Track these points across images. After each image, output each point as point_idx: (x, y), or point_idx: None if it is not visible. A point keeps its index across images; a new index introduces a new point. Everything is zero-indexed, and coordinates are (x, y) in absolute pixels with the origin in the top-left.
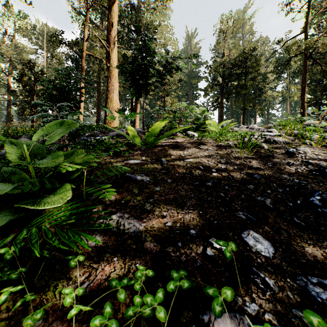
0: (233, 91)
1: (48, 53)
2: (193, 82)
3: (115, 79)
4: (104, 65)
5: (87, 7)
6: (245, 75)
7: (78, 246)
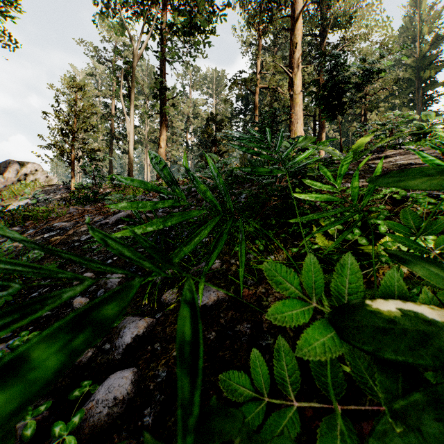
0: None
1: (217, 100)
2: (426, 75)
3: (299, 107)
4: (280, 94)
5: (261, 35)
6: None
7: (324, 192)
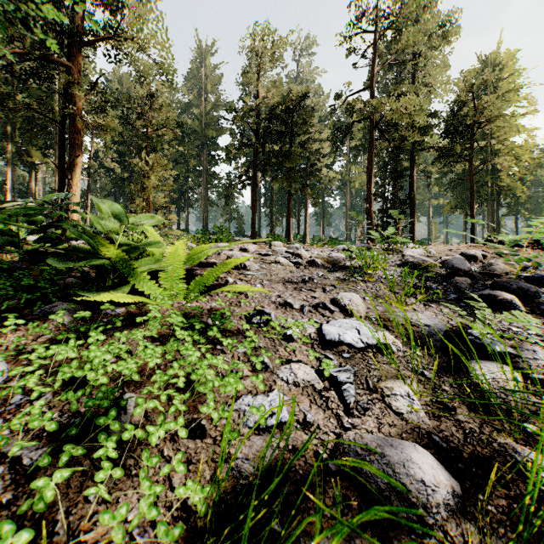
0: (273, 160)
1: None
2: (210, 134)
3: None
4: None
5: None
6: (291, 137)
7: None
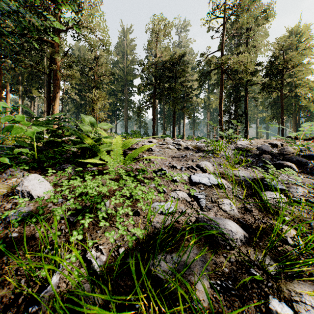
0: (165, 92)
1: None
2: (129, 78)
3: None
4: None
5: None
6: (175, 79)
7: None
